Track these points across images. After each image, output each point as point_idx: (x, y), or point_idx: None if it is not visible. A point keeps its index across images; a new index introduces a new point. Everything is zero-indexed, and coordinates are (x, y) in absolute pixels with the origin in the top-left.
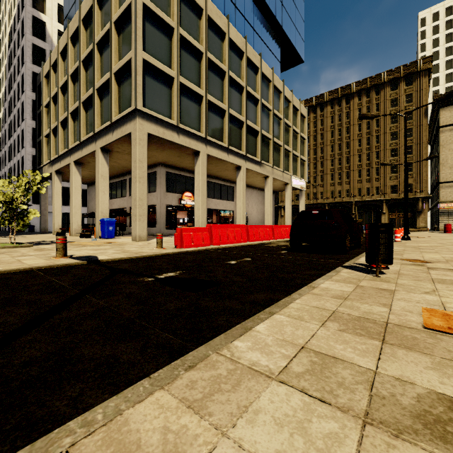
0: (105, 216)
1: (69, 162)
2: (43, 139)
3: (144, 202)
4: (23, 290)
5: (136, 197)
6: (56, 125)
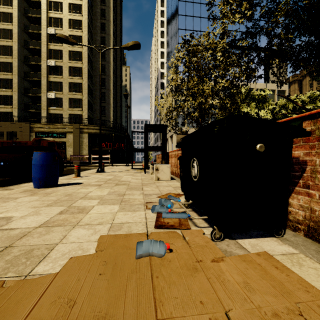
0: None
1: None
2: None
3: None
4: None
5: None
6: None
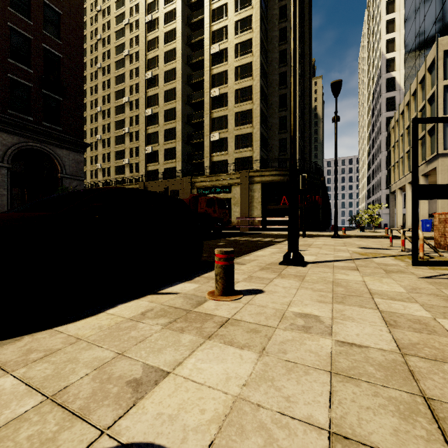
0: (424, 218)
1: (405, 183)
2: (391, 168)
3: (445, 209)
4: (373, 237)
5: (438, 207)
6: (398, 160)
